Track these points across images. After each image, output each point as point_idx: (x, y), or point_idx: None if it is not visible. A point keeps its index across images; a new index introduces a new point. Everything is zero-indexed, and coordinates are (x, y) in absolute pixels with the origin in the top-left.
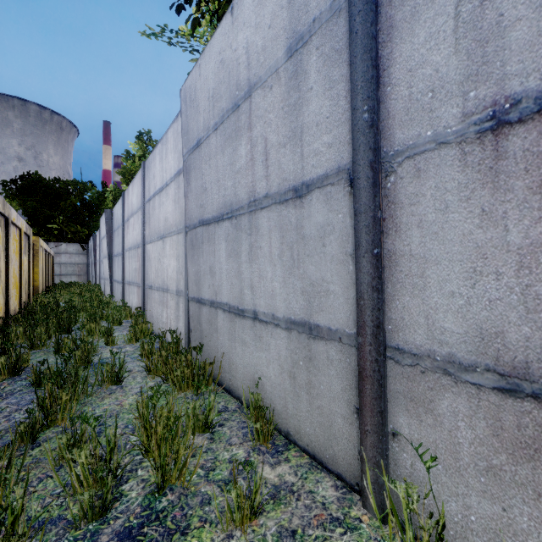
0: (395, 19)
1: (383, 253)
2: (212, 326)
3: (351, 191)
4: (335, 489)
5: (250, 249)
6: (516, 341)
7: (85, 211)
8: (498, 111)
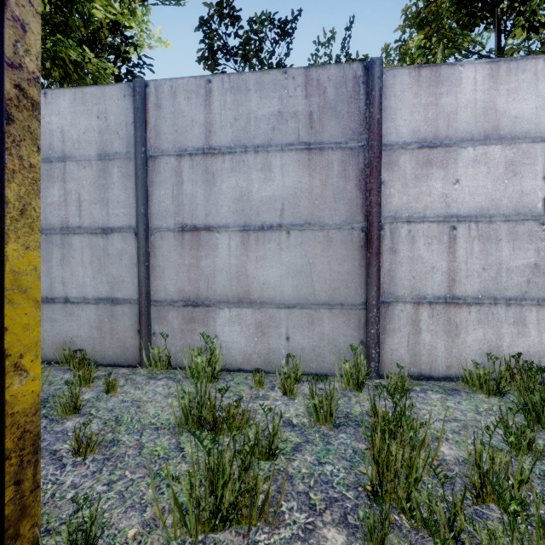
0: (154, 180)
1: (150, 265)
2: None
3: (136, 238)
4: (128, 369)
5: (62, 257)
6: (187, 291)
7: None
8: (183, 226)
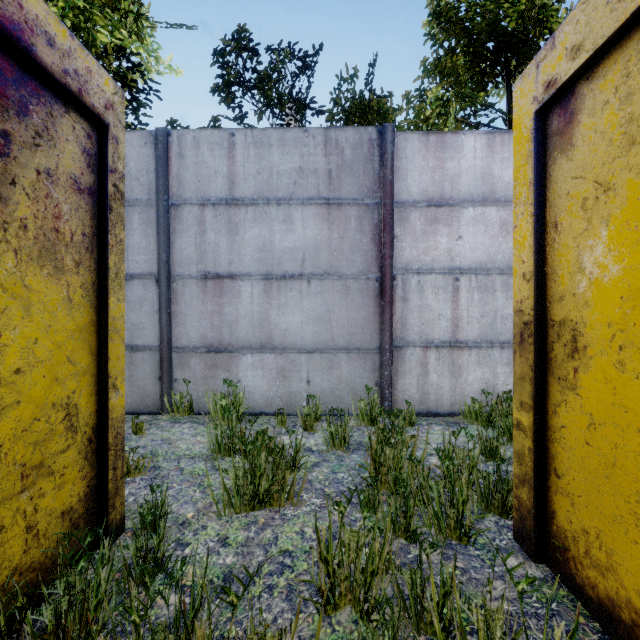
0: (177, 228)
1: (171, 312)
2: None
3: (157, 285)
4: (149, 416)
5: None
6: (210, 337)
7: None
8: (206, 274)
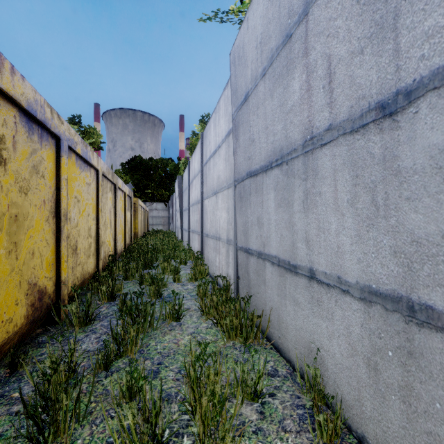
0: None
1: None
2: (259, 277)
3: None
4: None
5: (305, 196)
6: None
7: (167, 179)
8: None
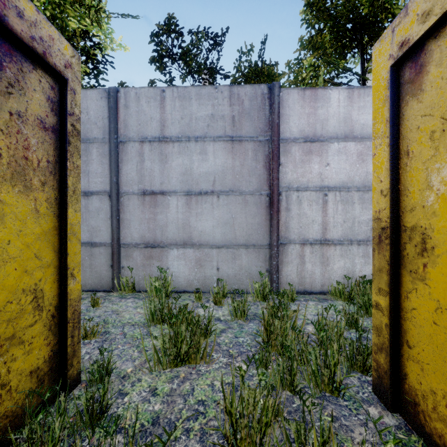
0: (123, 158)
1: (120, 218)
2: None
3: (109, 199)
4: (104, 293)
5: None
6: (147, 237)
7: None
8: (144, 191)
